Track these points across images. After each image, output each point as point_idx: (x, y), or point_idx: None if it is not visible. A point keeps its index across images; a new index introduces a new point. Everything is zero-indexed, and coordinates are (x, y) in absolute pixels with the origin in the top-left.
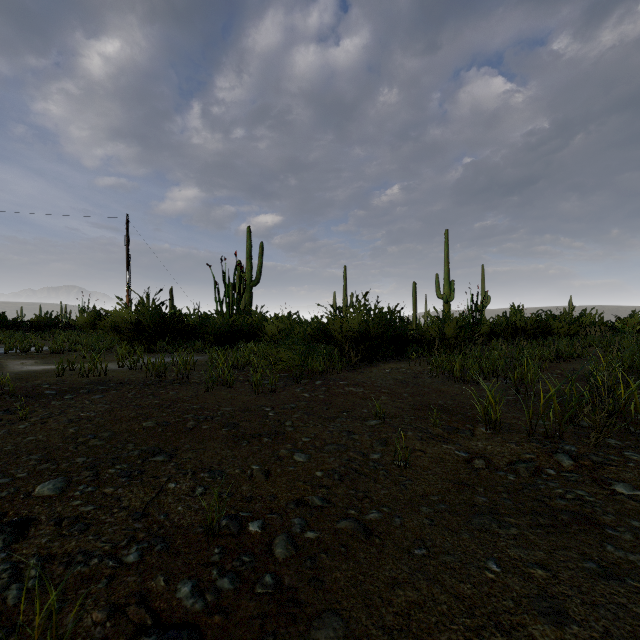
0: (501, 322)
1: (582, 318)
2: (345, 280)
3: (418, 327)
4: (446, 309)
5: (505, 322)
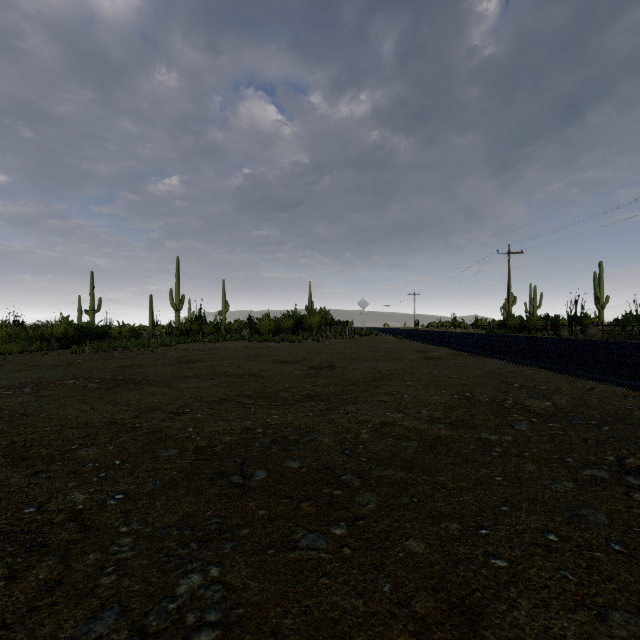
0: (181, 327)
1: (233, 324)
2: (92, 285)
3: (109, 331)
4: (177, 315)
5: (183, 327)
